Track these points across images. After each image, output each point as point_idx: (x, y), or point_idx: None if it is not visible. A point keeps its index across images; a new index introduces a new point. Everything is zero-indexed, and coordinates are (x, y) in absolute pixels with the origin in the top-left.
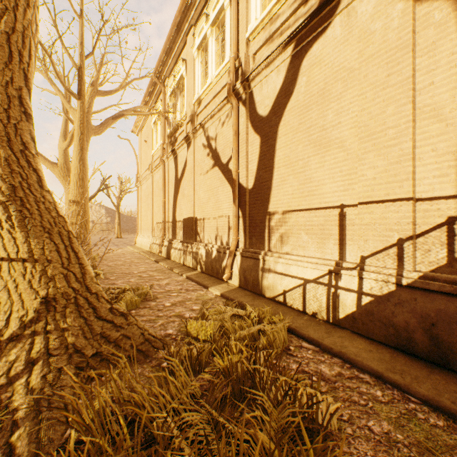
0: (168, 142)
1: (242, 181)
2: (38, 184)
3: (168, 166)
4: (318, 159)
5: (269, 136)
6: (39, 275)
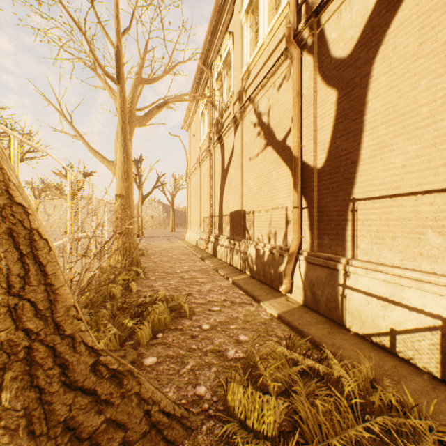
0: (214, 130)
1: (307, 159)
2: None
3: (215, 156)
4: None
5: (354, 83)
6: None
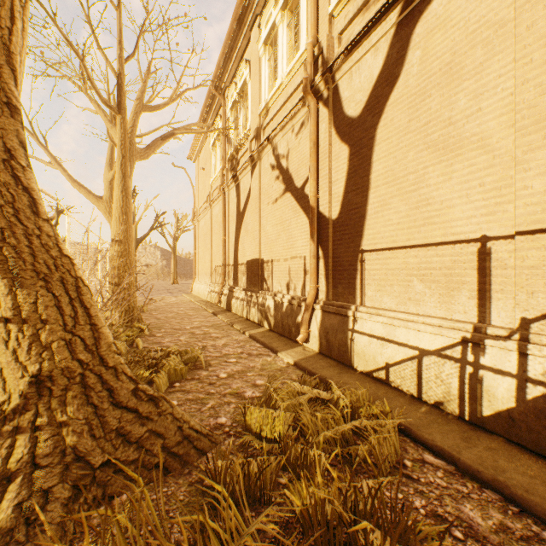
0: (228, 167)
1: (323, 209)
2: (31, 210)
3: (229, 196)
4: (442, 169)
5: (362, 143)
6: (28, 343)
